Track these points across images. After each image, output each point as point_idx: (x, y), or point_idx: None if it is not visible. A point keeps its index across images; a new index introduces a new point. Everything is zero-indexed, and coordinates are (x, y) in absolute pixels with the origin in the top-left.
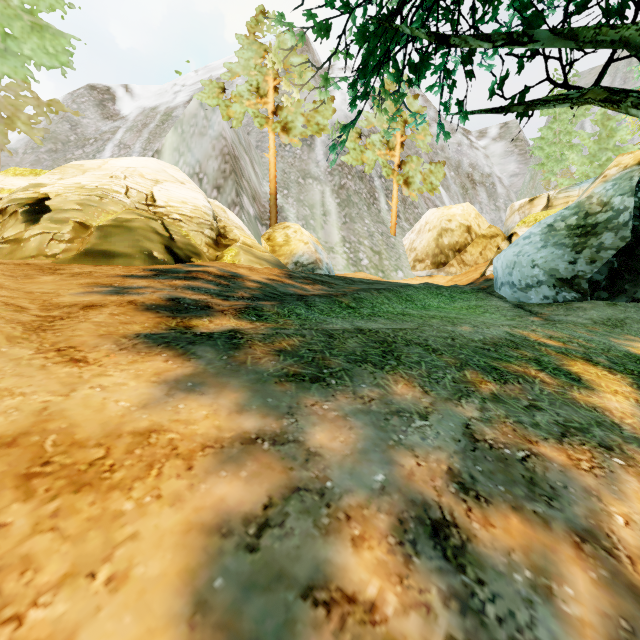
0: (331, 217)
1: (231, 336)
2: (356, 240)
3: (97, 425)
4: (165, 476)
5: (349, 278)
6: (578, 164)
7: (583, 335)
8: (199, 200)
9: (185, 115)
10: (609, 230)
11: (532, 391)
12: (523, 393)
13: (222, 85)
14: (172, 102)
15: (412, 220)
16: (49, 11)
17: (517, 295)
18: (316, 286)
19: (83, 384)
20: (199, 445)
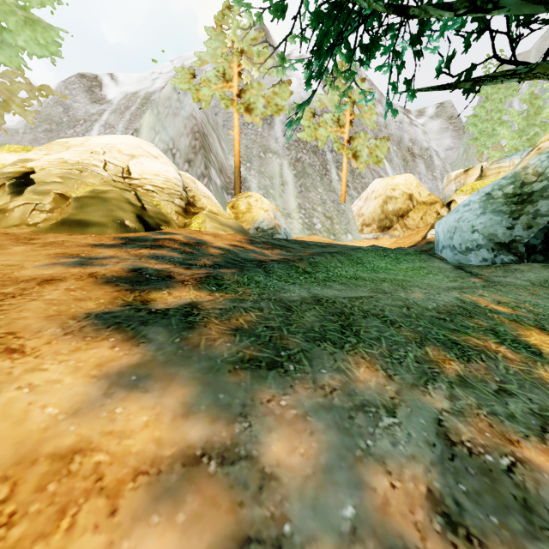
0: (288, 187)
1: (187, 312)
2: (310, 207)
3: (10, 446)
4: (78, 529)
5: (304, 242)
6: (508, 138)
7: (528, 299)
8: (170, 173)
9: (160, 98)
10: (544, 198)
11: (498, 370)
12: (489, 373)
13: (193, 71)
14: (151, 88)
15: (360, 189)
16: (40, 7)
17: (457, 257)
18: (275, 251)
19: (10, 383)
20: (131, 471)
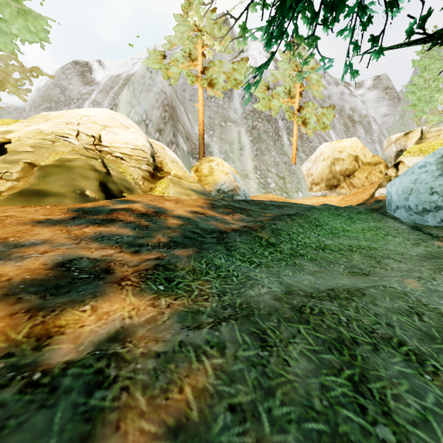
0: (246, 151)
1: (96, 377)
2: (265, 168)
3: None
4: None
5: (262, 202)
6: None
7: None
8: (139, 140)
9: (136, 77)
10: None
11: None
12: None
13: (163, 53)
14: (131, 71)
15: (308, 152)
16: None
17: (413, 217)
18: (235, 215)
19: None
20: None
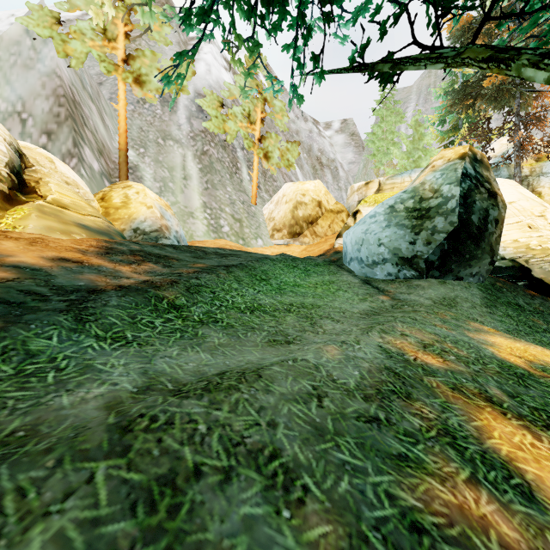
0: (192, 181)
1: None
2: (217, 206)
3: None
4: None
5: (202, 249)
6: (399, 158)
7: (445, 331)
8: None
9: (3, 39)
10: (440, 215)
11: None
12: None
13: (57, 15)
14: None
15: (271, 192)
16: None
17: (365, 270)
18: (143, 266)
19: None
20: None
